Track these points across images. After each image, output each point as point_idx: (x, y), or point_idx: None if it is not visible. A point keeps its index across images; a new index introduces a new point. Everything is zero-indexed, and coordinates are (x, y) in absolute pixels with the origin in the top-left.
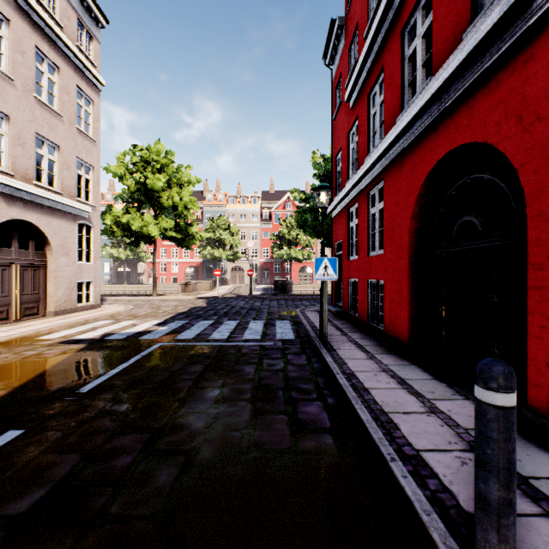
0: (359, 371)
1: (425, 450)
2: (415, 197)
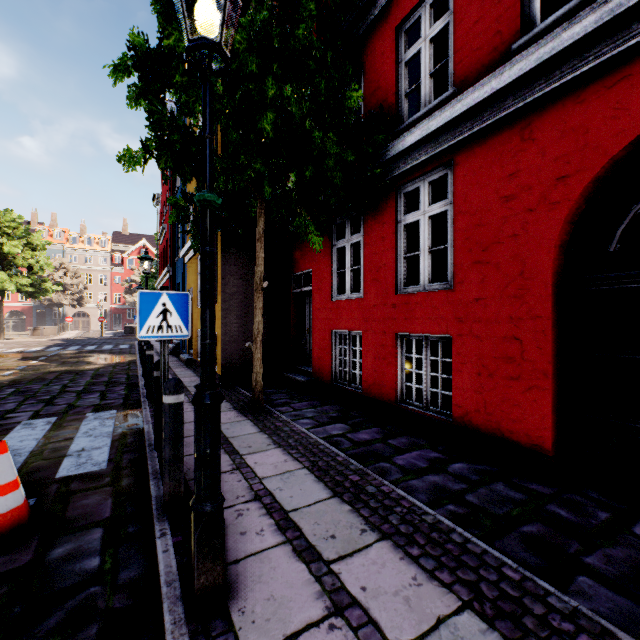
0: None
1: None
2: None
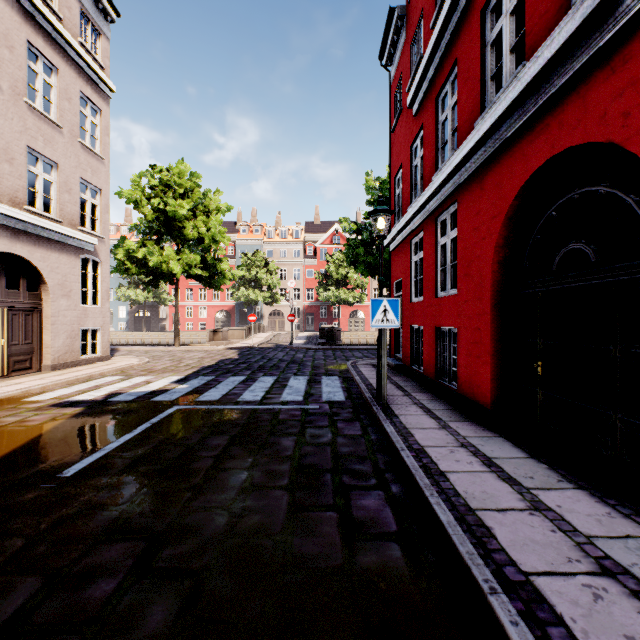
0: (431, 445)
1: (536, 574)
2: (501, 221)
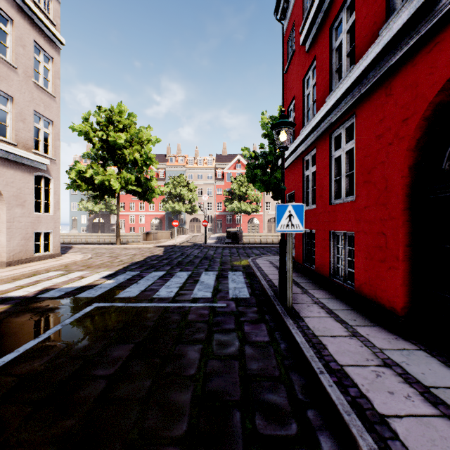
0: (350, 364)
1: None
2: (416, 121)
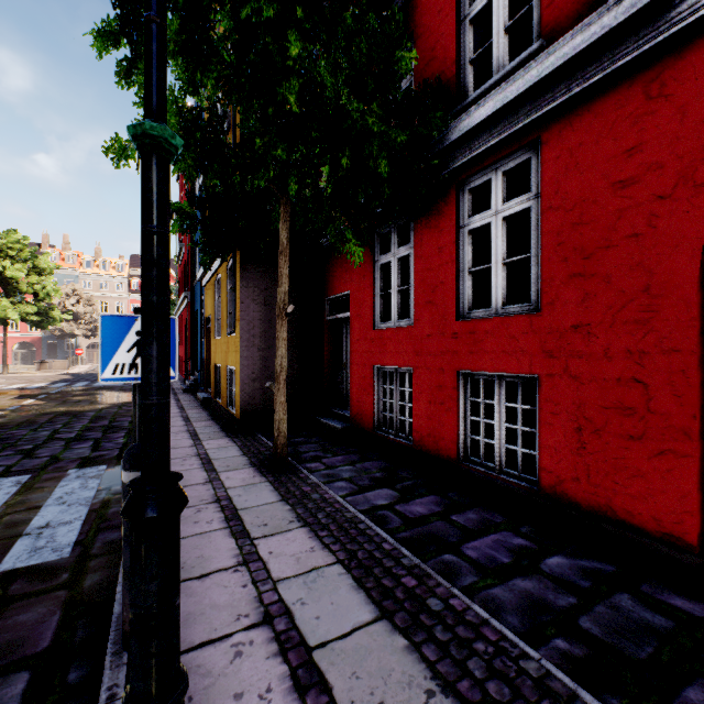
0: None
1: None
2: (185, 327)
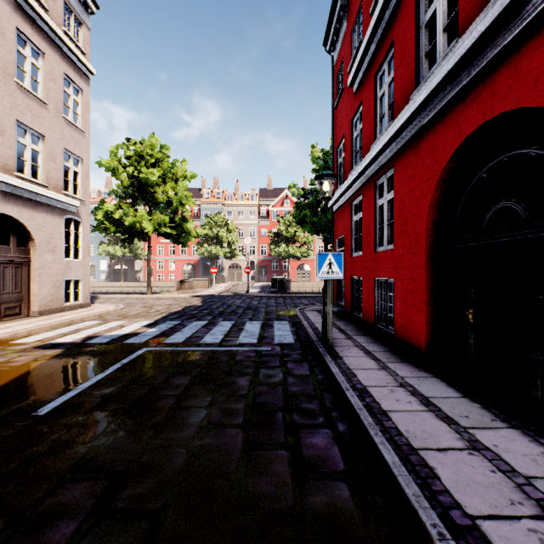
0: (372, 385)
1: (482, 517)
2: (435, 183)
